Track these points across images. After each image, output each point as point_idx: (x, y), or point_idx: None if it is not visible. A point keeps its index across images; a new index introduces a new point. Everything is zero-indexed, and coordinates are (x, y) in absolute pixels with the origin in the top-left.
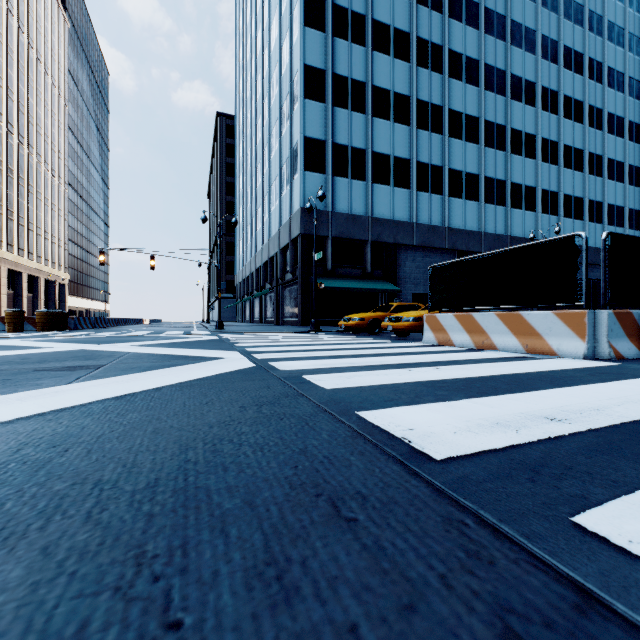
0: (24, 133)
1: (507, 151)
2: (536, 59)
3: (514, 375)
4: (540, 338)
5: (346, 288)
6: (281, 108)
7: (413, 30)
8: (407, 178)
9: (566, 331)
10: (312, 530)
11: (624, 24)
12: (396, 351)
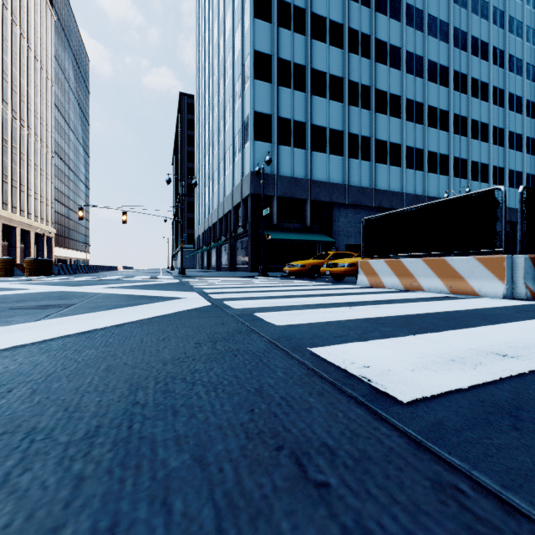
0: (17, 109)
1: (424, 124)
2: (449, 47)
3: (447, 313)
4: (463, 280)
5: (289, 240)
6: (234, 88)
7: (345, 22)
8: (340, 147)
9: (487, 274)
10: (275, 502)
11: (522, 18)
12: (335, 292)
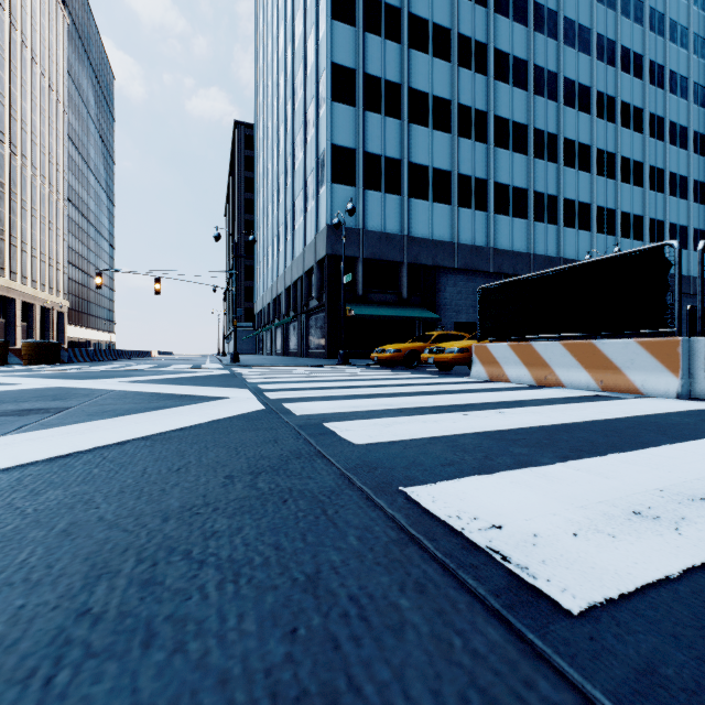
0: (17, 142)
1: (559, 163)
2: (591, 61)
3: (605, 422)
4: (619, 372)
5: (379, 316)
6: (306, 113)
7: (454, 26)
8: (448, 192)
9: (653, 364)
10: None
11: (688, 23)
12: (442, 388)
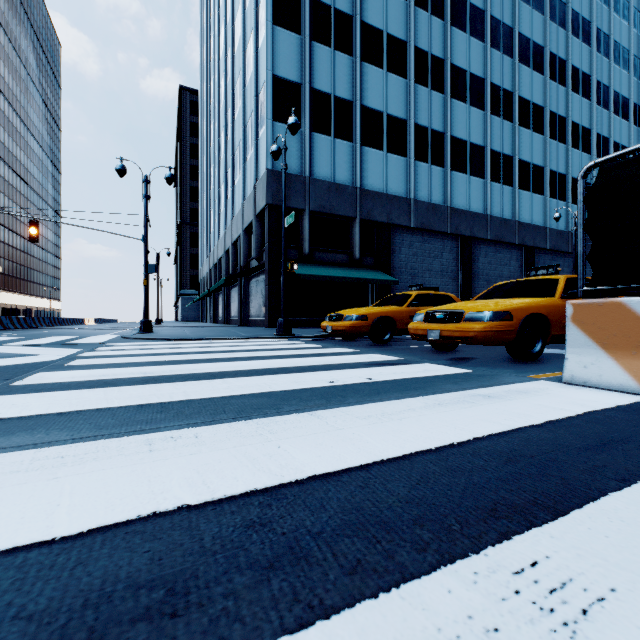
0: None
1: (514, 122)
2: (544, 20)
3: None
4: None
5: (329, 277)
6: (245, 51)
7: None
8: (403, 143)
9: None
10: None
11: None
12: None
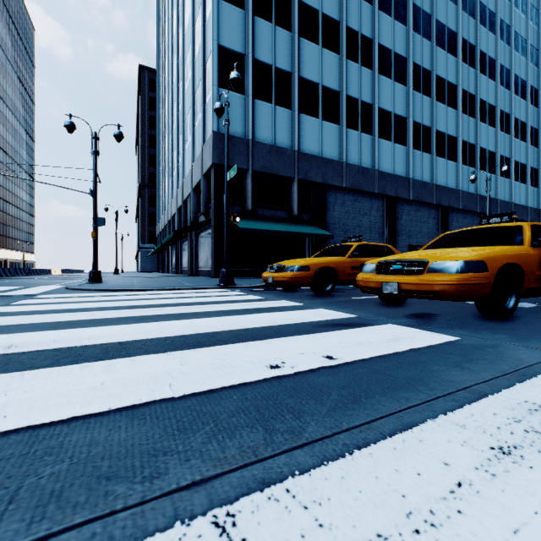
0: None
1: (432, 97)
2: (457, 9)
3: None
4: None
5: (270, 231)
6: (194, 26)
7: None
8: (336, 112)
9: None
10: None
11: None
12: None
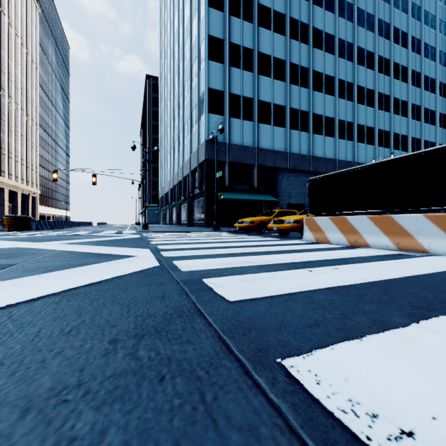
0: (5, 87)
1: (354, 101)
2: (374, 36)
3: (419, 277)
4: (411, 237)
5: (239, 199)
6: (191, 68)
7: (287, 12)
8: (283, 120)
9: (437, 231)
10: None
11: (435, 13)
12: (286, 248)
